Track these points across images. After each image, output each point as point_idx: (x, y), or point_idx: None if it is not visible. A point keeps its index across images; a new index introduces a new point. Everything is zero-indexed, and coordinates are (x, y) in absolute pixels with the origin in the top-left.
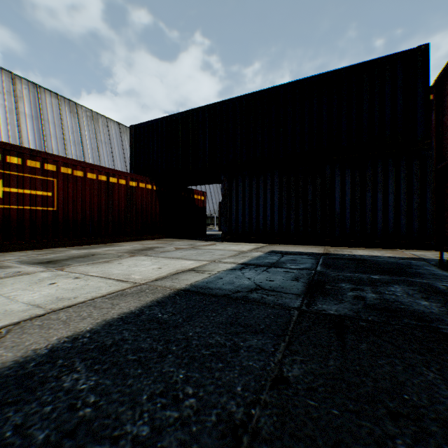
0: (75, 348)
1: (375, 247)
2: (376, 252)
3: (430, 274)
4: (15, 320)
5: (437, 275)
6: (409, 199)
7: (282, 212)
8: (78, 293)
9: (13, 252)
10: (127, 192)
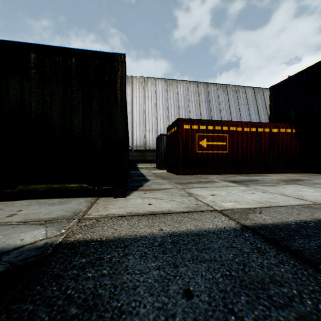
0: (311, 227)
1: None
2: None
3: None
4: (257, 206)
5: None
6: None
7: None
8: (275, 200)
9: (210, 175)
10: (269, 137)
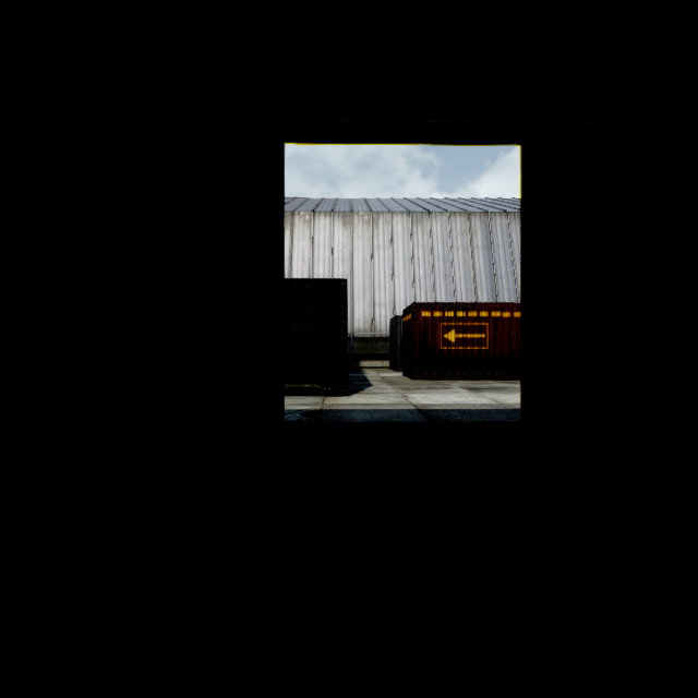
0: (458, 410)
1: None
2: None
3: None
4: (447, 404)
5: None
6: None
7: None
8: (472, 402)
9: (459, 381)
10: None
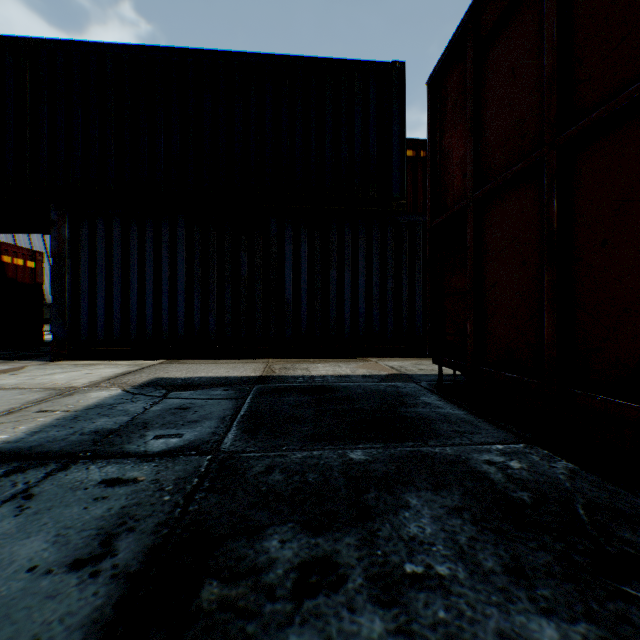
0: None
1: (342, 356)
2: (344, 366)
3: (443, 420)
4: None
5: (453, 421)
6: (383, 283)
7: (193, 297)
8: None
9: None
10: None
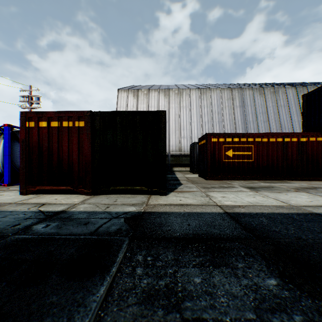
0: (262, 215)
1: None
2: None
3: None
4: (245, 205)
5: None
6: None
7: None
8: (263, 202)
9: (235, 180)
10: (297, 146)
